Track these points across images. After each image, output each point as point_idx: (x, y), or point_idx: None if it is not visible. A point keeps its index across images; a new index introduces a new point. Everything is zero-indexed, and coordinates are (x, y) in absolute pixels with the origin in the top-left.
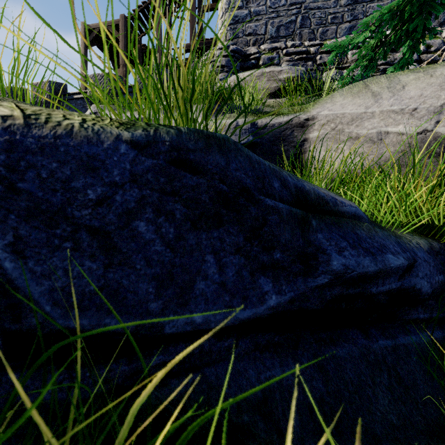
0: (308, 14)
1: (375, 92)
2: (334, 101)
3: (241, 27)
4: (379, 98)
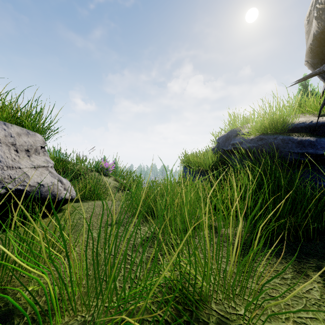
0: None
1: None
2: None
3: None
4: None
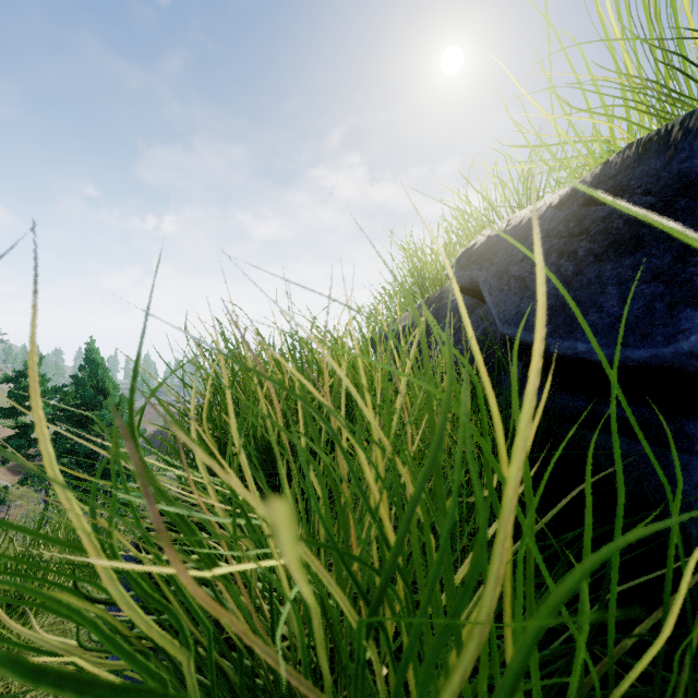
0: None
1: None
2: None
3: None
4: None
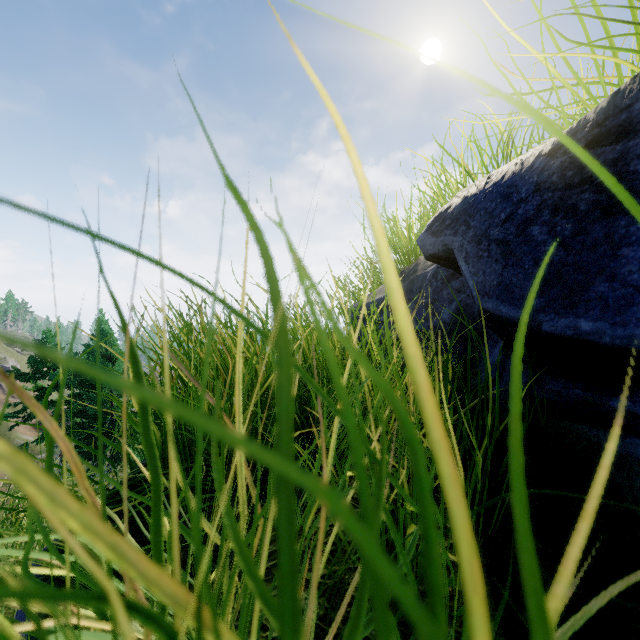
0: None
1: None
2: None
3: None
4: None
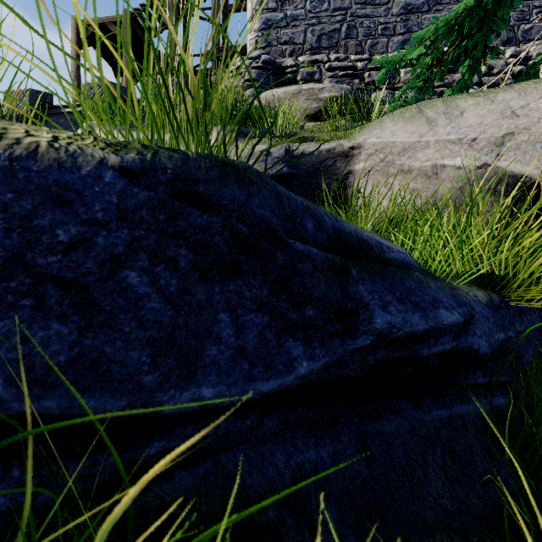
0: (355, 23)
1: (430, 118)
2: (384, 126)
3: (275, 33)
4: (435, 125)
